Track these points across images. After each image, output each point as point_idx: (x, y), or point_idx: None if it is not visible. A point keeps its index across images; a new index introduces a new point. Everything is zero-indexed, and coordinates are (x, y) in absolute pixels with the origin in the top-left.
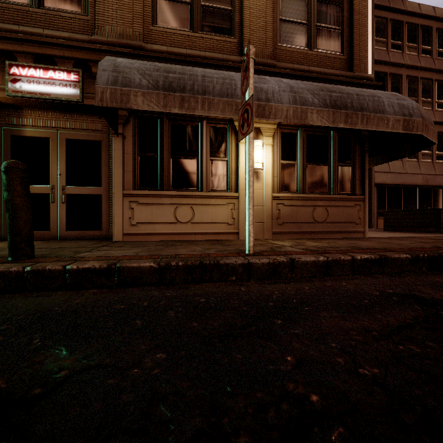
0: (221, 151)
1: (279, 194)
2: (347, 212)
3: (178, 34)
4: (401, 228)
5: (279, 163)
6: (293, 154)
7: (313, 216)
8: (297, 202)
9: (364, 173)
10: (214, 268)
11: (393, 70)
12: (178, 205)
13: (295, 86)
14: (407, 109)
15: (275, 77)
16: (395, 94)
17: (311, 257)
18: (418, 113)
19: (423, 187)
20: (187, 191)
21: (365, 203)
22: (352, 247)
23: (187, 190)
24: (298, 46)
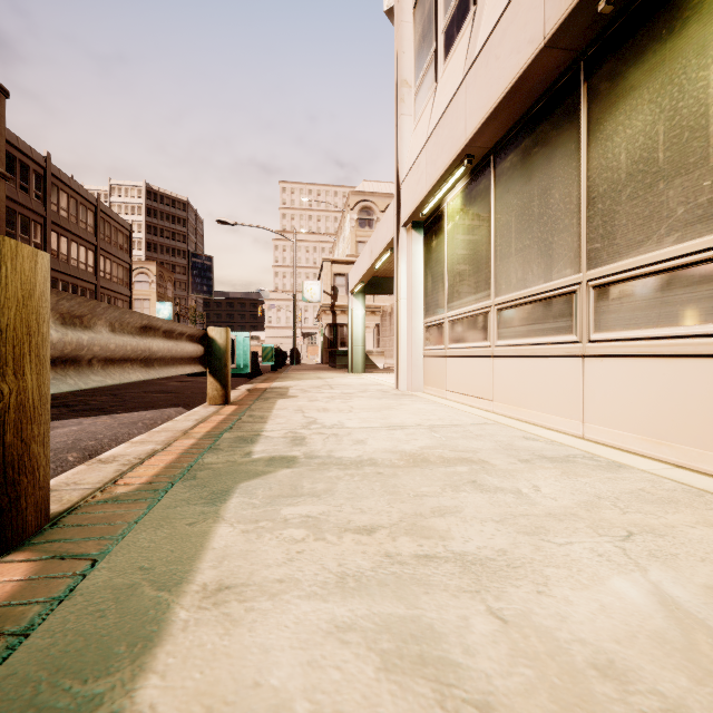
0: None
1: None
2: None
3: None
4: None
5: None
6: None
7: None
8: None
9: None
10: None
11: None
12: None
13: None
14: None
15: None
16: None
17: None
18: None
19: None
20: None
21: None
22: None
23: None
24: None
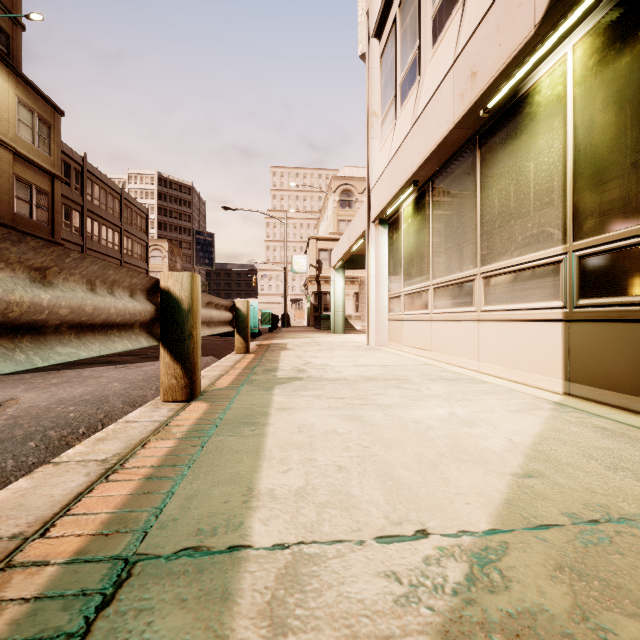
0: None
1: None
2: None
3: None
4: None
5: None
6: None
7: None
8: None
9: None
10: None
11: None
12: None
13: None
14: None
15: None
16: None
17: None
18: None
19: None
20: None
21: None
22: None
23: None
24: (26, 216)
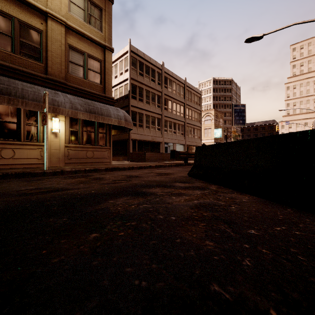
0: (34, 121)
1: (68, 144)
2: (102, 154)
3: (3, 52)
4: (135, 160)
5: (69, 130)
6: (76, 126)
7: (87, 155)
8: (79, 149)
9: (110, 137)
10: (29, 174)
11: (139, 85)
12: (3, 148)
13: (73, 101)
14: (120, 116)
15: (64, 93)
16: (118, 109)
17: (70, 169)
18: (124, 119)
19: (152, 142)
20: (9, 141)
21: (110, 150)
22: (93, 167)
23: (9, 140)
24: (79, 76)
